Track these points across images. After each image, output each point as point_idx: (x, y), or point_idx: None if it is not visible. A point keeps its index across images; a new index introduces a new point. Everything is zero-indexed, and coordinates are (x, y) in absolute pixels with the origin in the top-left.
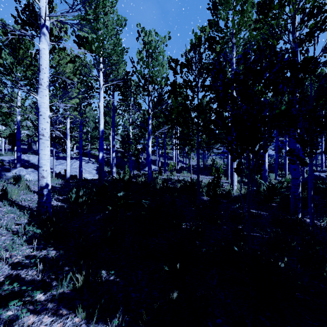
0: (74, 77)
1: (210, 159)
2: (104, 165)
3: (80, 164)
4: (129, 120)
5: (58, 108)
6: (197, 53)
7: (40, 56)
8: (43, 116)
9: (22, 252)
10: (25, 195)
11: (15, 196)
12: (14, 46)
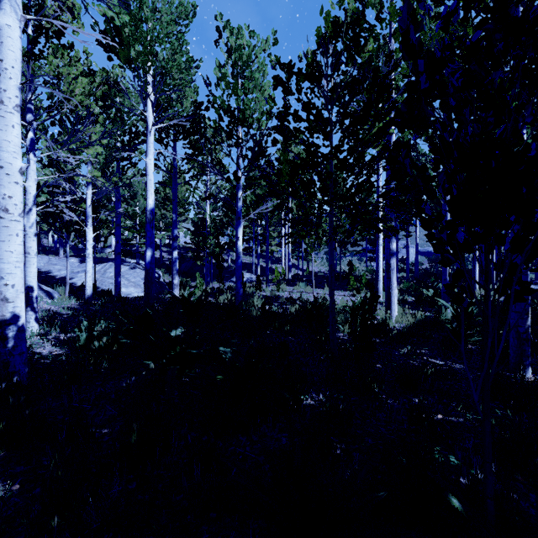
0: (91, 103)
1: (342, 262)
2: (164, 272)
3: (118, 270)
4: (205, 195)
5: (70, 167)
6: (330, 55)
7: None
8: (6, 169)
9: None
10: None
11: None
12: None
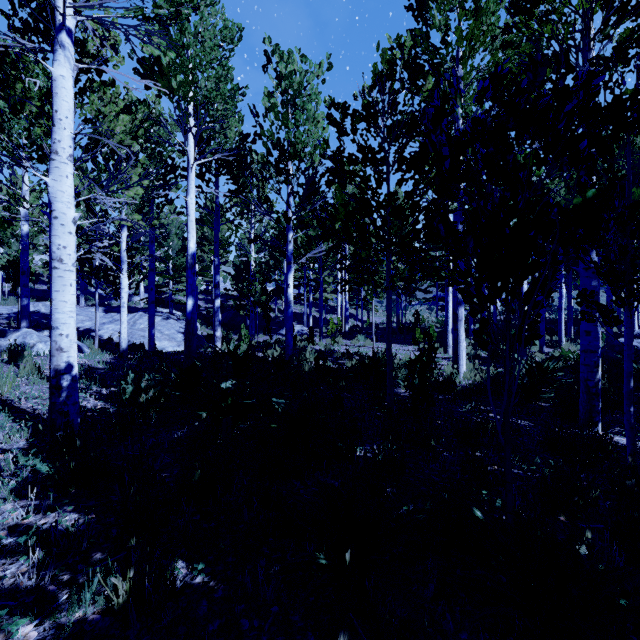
0: (132, 142)
1: (409, 312)
2: (200, 323)
3: (151, 321)
4: (250, 235)
5: (103, 207)
6: (388, 92)
7: (54, 92)
8: (61, 219)
9: (2, 516)
10: (30, 387)
11: (7, 388)
12: (4, 75)
